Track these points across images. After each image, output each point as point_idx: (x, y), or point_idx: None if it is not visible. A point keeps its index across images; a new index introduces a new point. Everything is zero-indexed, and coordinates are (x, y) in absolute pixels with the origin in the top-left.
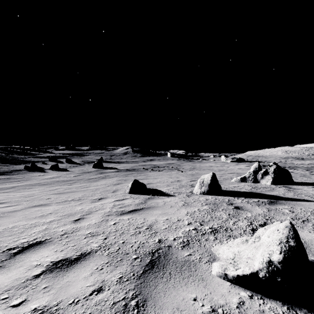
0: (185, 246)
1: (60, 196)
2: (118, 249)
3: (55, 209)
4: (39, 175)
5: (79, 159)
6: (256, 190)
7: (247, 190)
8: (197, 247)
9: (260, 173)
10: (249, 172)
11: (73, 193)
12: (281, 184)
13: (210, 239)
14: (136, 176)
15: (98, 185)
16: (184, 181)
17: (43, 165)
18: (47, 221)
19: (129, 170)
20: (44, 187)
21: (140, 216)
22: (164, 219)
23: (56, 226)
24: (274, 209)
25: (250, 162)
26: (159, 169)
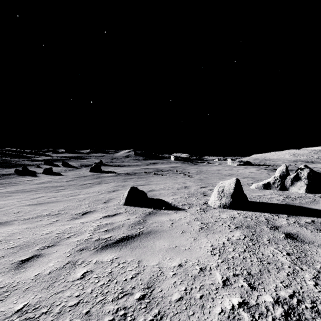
0: None
1: (35, 208)
2: None
3: (12, 233)
4: (28, 180)
5: (77, 162)
6: (293, 202)
7: (279, 201)
8: None
9: (289, 178)
10: (274, 177)
11: (54, 203)
12: (318, 192)
13: None
14: (136, 181)
15: (90, 193)
16: (193, 188)
17: (37, 169)
18: None
19: (129, 174)
20: (26, 195)
21: (132, 255)
22: (175, 265)
23: None
24: None
25: (258, 165)
26: (163, 173)
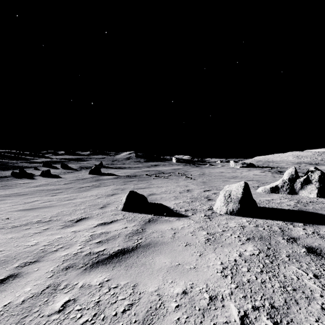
0: None
1: (26, 214)
2: None
3: None
4: (24, 183)
5: (77, 164)
6: (306, 207)
7: (291, 206)
8: None
9: (299, 181)
10: (283, 181)
11: (48, 208)
12: None
13: None
14: (136, 184)
15: (87, 196)
16: (196, 191)
17: (35, 171)
18: None
19: (130, 177)
20: (20, 199)
21: (126, 275)
22: (178, 293)
23: None
24: None
25: (261, 167)
26: (164, 175)
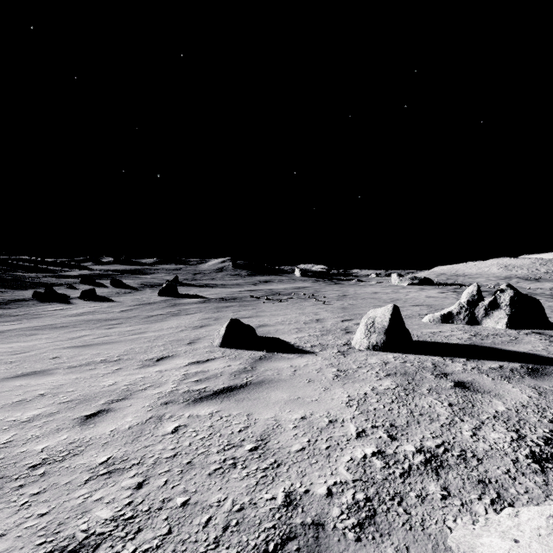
0: (365, 523)
1: (82, 352)
2: (166, 535)
3: (57, 385)
4: (57, 310)
5: (136, 279)
6: (483, 341)
7: (462, 340)
8: (404, 531)
9: (483, 305)
10: (459, 304)
11: (109, 345)
12: (526, 327)
13: (432, 493)
14: (237, 311)
15: (164, 329)
16: (330, 321)
17: (69, 291)
18: (22, 418)
19: (226, 300)
20: (59, 333)
21: (238, 407)
22: (296, 418)
23: (35, 435)
24: (552, 389)
25: (443, 285)
26: (281, 298)
